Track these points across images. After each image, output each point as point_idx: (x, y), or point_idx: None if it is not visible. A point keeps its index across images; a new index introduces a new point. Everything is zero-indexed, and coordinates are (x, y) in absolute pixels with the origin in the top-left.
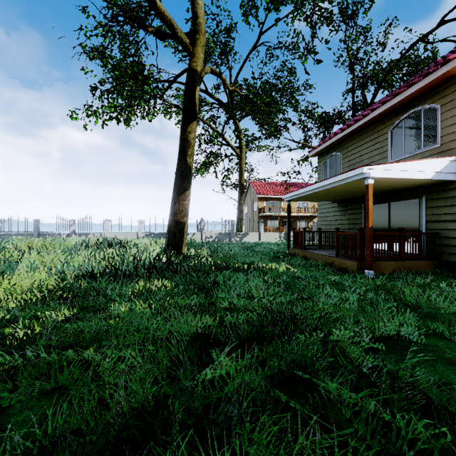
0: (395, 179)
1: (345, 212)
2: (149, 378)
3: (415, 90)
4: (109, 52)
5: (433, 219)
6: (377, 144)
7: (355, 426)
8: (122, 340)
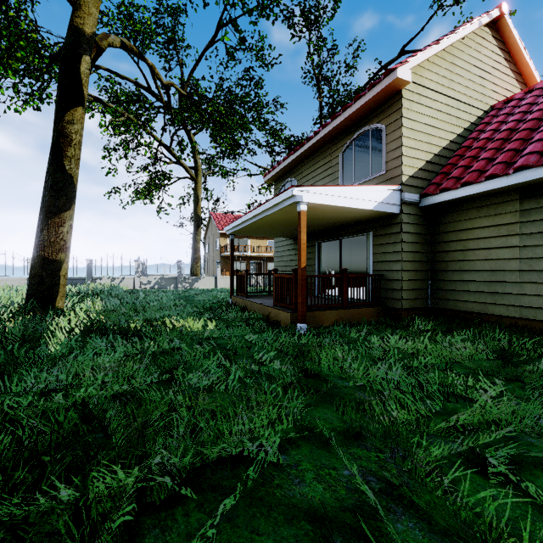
0: (334, 207)
1: None
2: None
3: (361, 104)
4: None
5: (379, 259)
6: (330, 170)
7: None
8: None
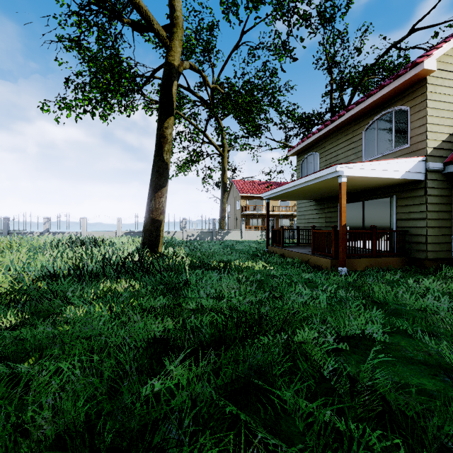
0: (367, 177)
1: (322, 211)
2: (83, 395)
3: (386, 91)
4: (85, 43)
5: (403, 217)
6: (352, 145)
7: (307, 440)
8: (68, 349)
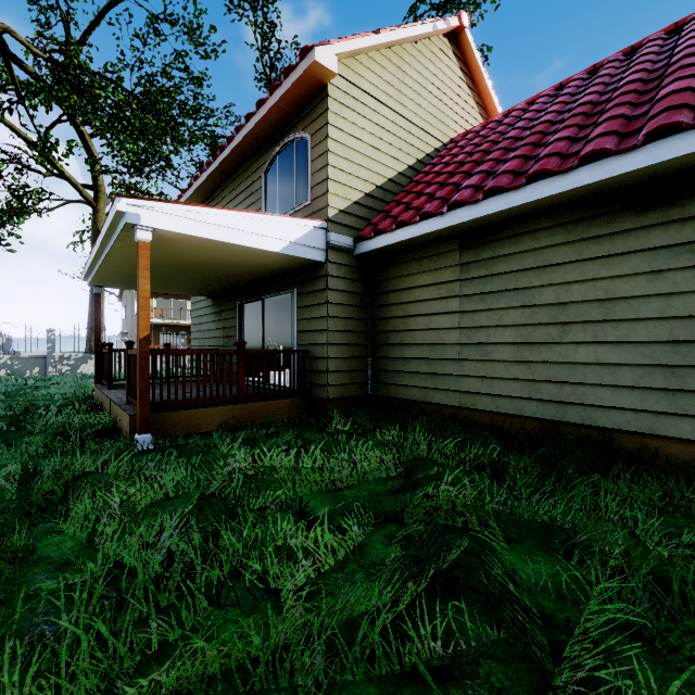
0: (212, 242)
1: (219, 316)
2: None
3: (277, 98)
4: None
5: (304, 328)
6: (252, 197)
7: None
8: None
